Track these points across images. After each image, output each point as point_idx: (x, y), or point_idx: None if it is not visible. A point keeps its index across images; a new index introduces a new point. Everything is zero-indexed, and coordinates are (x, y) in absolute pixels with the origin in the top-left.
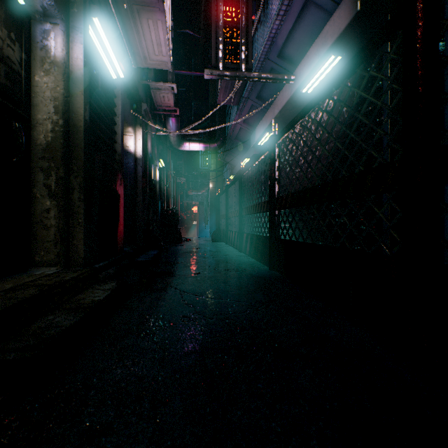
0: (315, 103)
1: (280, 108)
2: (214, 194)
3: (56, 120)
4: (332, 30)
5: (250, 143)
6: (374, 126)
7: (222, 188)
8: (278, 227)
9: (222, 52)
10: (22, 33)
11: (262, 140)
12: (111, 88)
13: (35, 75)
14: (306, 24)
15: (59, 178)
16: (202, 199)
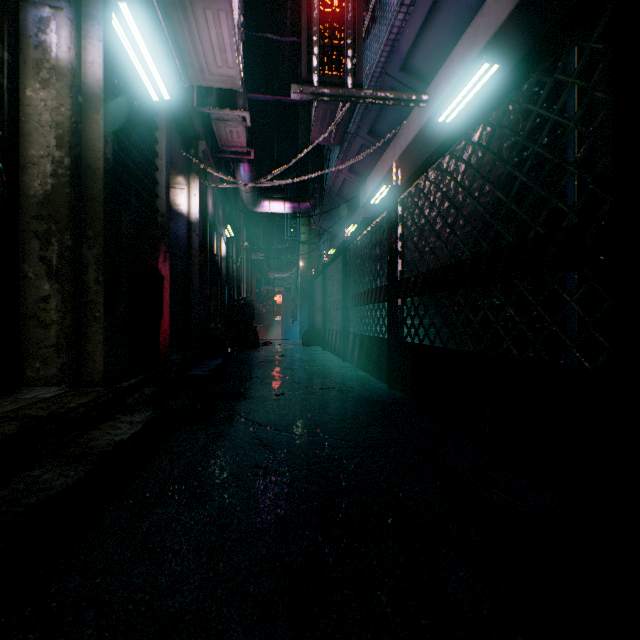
0: (461, 133)
1: (404, 146)
2: (306, 276)
3: (59, 157)
4: (486, 23)
5: (358, 202)
6: (561, 162)
7: (318, 268)
8: (402, 325)
9: (317, 58)
10: (4, 20)
11: (377, 196)
12: (150, 115)
13: (26, 88)
14: (444, 19)
15: (64, 249)
16: (289, 284)
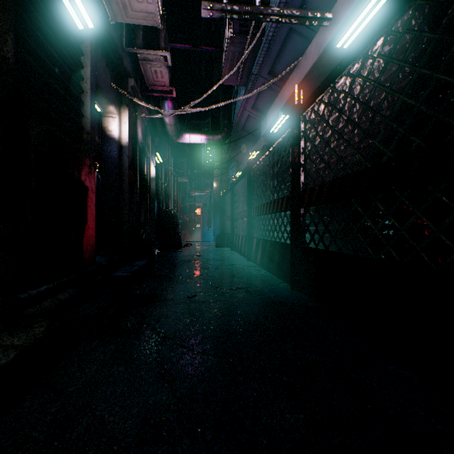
0: (382, 25)
1: (302, 76)
2: (218, 194)
3: None
4: None
5: (259, 135)
6: None
7: (228, 188)
8: (304, 232)
9: None
10: None
11: (276, 125)
12: (73, 38)
13: None
14: None
15: None
16: (206, 200)
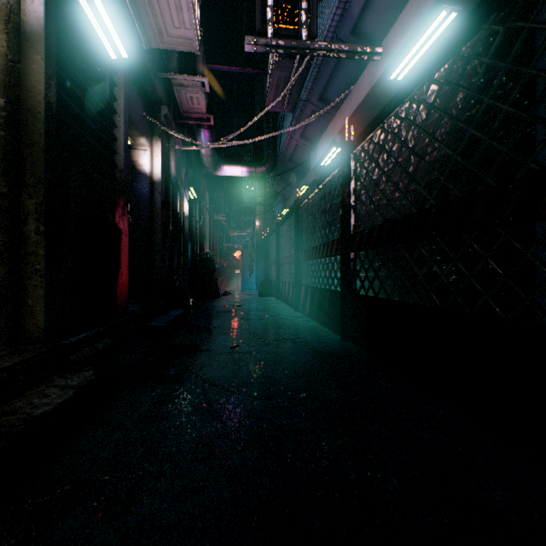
0: (425, 73)
1: (354, 107)
2: (262, 234)
3: None
4: None
5: (308, 167)
6: None
7: (272, 227)
8: (355, 278)
9: (271, 10)
10: None
11: (327, 158)
12: (107, 70)
13: None
14: None
15: None
16: (247, 241)
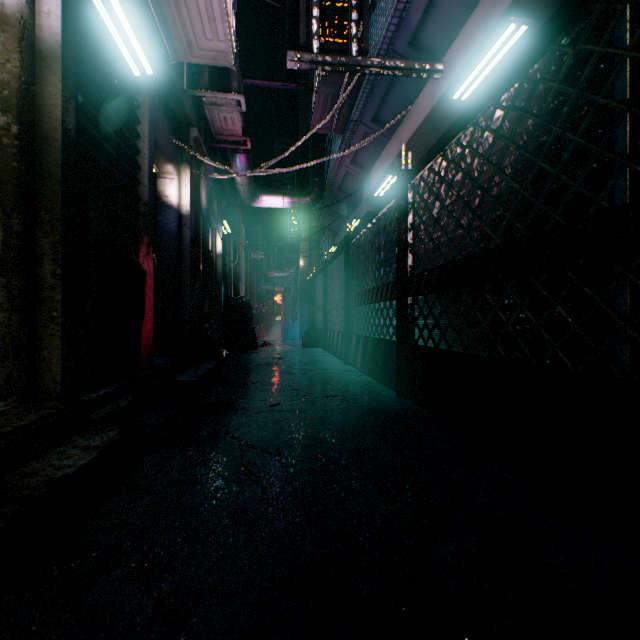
0: (490, 97)
1: (412, 130)
2: (306, 275)
3: (4, 124)
4: None
5: (361, 197)
6: None
7: (319, 267)
8: (412, 326)
9: (317, 21)
10: None
11: (382, 188)
12: (129, 89)
13: None
14: None
15: (11, 235)
16: (289, 283)
